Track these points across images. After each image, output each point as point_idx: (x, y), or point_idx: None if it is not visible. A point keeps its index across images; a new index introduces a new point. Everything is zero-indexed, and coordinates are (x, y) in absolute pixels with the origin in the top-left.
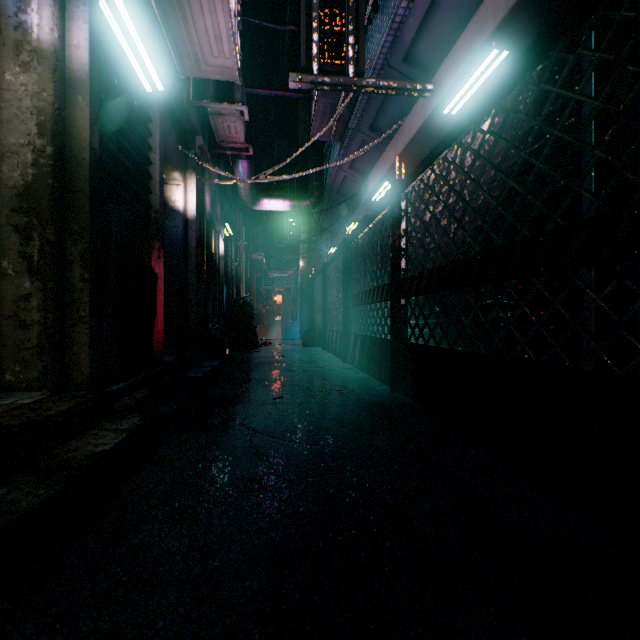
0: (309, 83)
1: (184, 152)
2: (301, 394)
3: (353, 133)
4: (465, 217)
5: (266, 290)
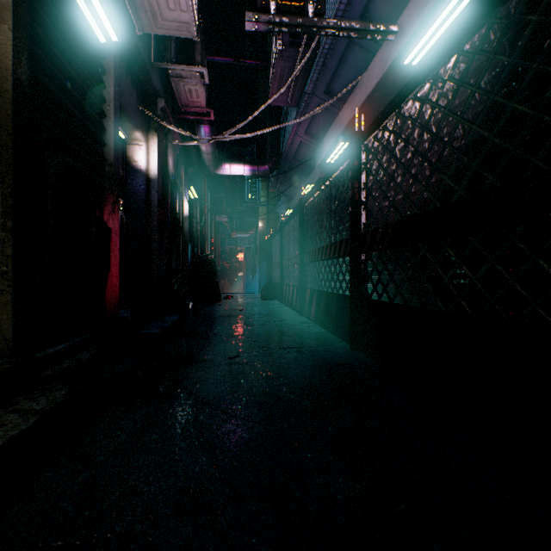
0: (266, 23)
1: (146, 113)
2: (258, 352)
3: (309, 98)
4: (425, 171)
5: (230, 249)
